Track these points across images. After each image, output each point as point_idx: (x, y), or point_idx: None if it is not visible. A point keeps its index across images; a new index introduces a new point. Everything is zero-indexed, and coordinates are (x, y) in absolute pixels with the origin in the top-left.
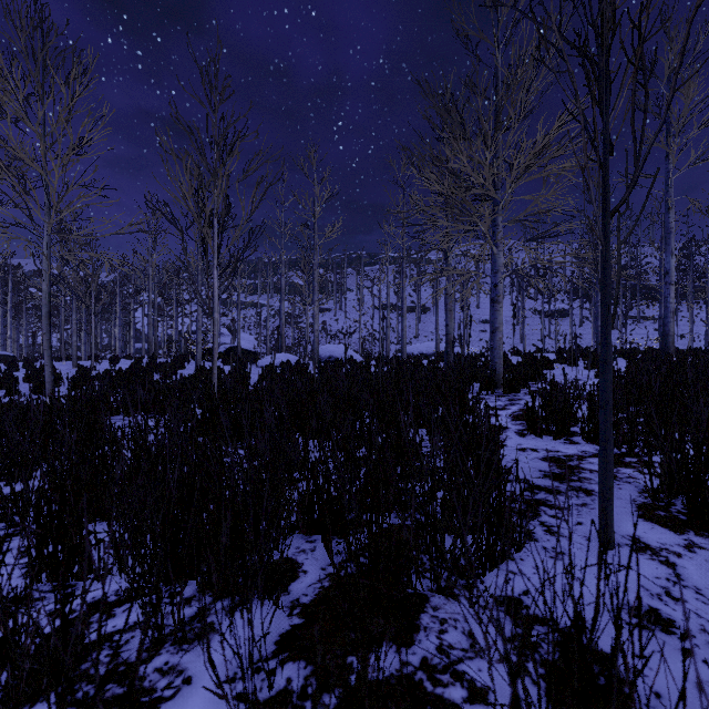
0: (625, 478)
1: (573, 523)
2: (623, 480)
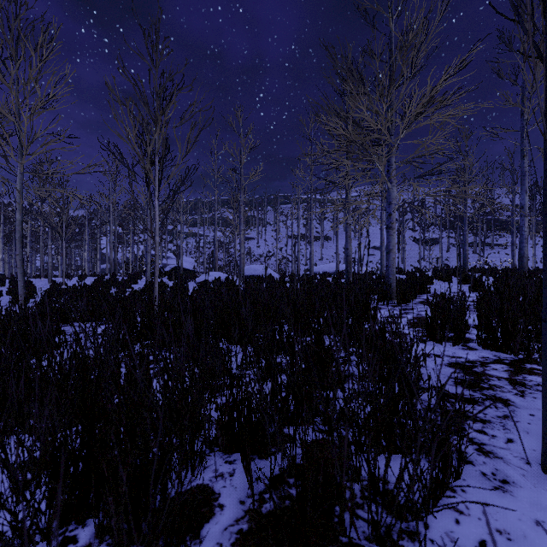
0: (534, 385)
1: (503, 440)
2: (533, 388)
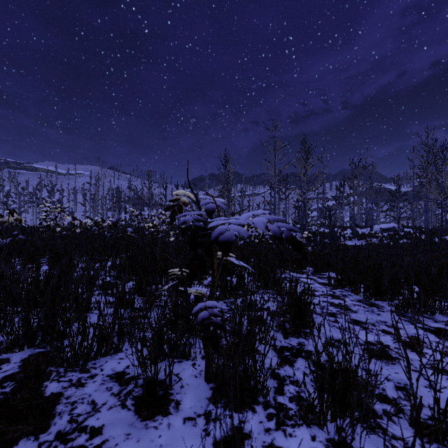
0: None
1: None
2: None
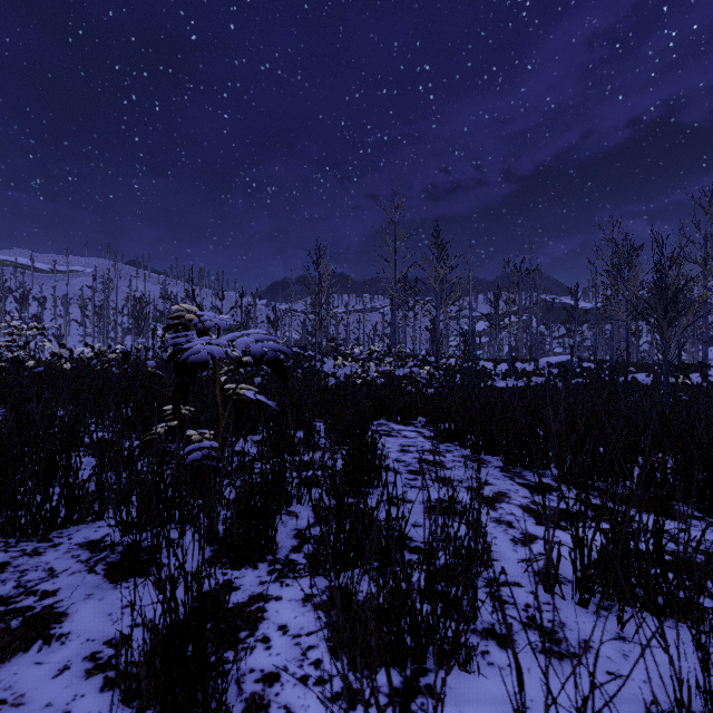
0: None
1: None
2: None
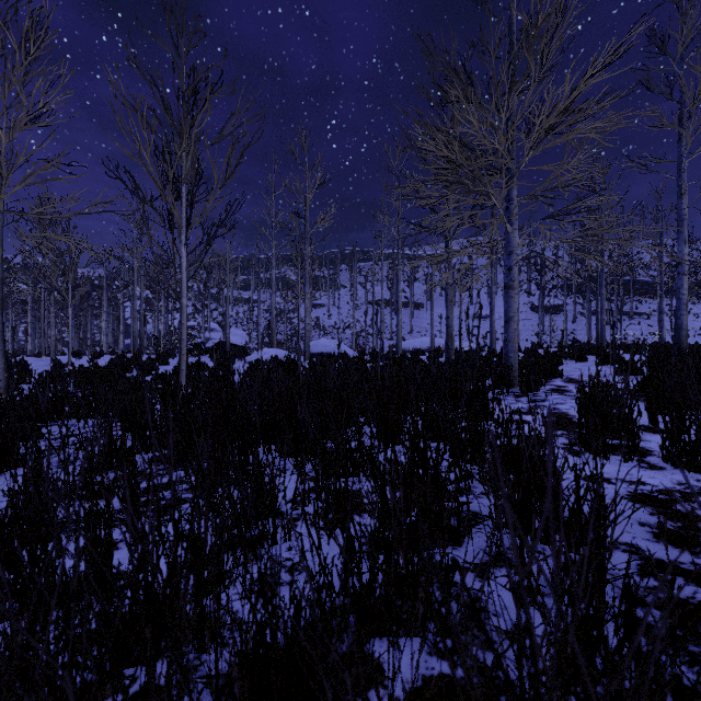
0: None
1: None
2: None
